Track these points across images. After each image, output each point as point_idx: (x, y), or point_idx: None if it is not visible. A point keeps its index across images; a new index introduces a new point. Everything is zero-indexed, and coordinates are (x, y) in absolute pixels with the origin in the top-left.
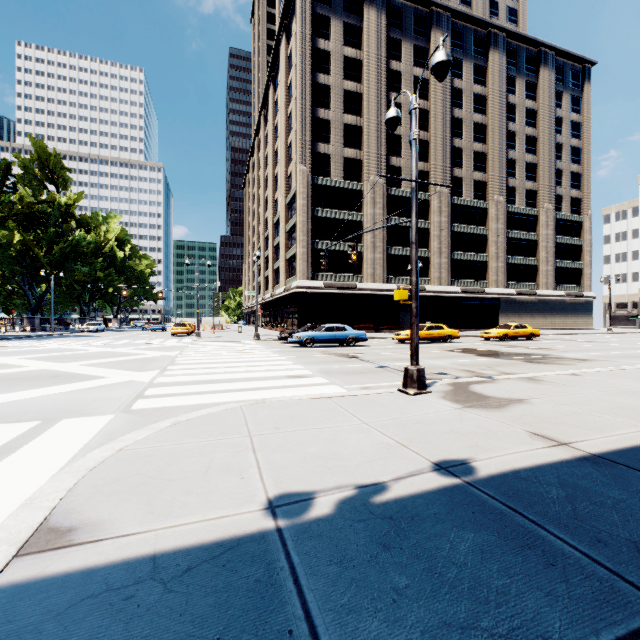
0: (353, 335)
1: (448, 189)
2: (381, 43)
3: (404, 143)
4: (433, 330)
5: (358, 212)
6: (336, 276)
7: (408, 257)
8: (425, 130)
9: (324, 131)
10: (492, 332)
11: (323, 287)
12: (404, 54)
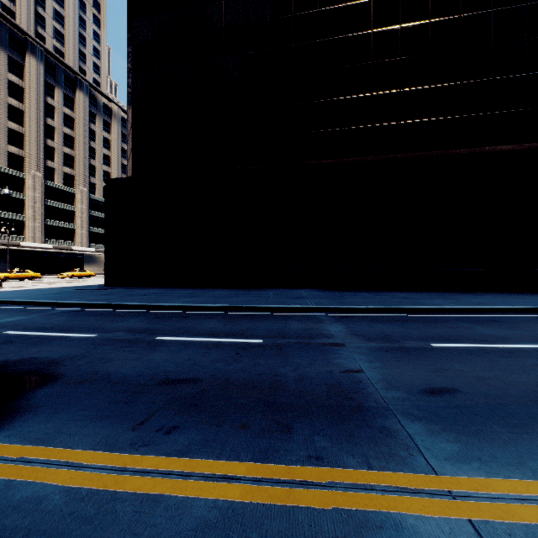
0: None
1: (42, 174)
2: None
3: None
4: (21, 273)
5: None
6: None
7: (3, 218)
8: (21, 125)
9: None
10: (65, 274)
11: None
12: None
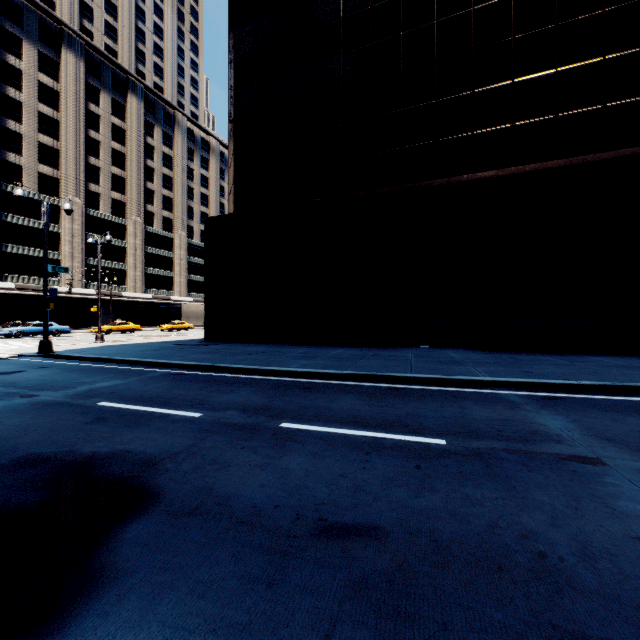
0: (59, 329)
1: (142, 219)
2: (80, 85)
3: (103, 174)
4: (123, 325)
5: (55, 224)
6: (30, 279)
7: (107, 268)
8: (123, 169)
9: (15, 142)
10: (164, 326)
11: (15, 288)
12: (103, 102)
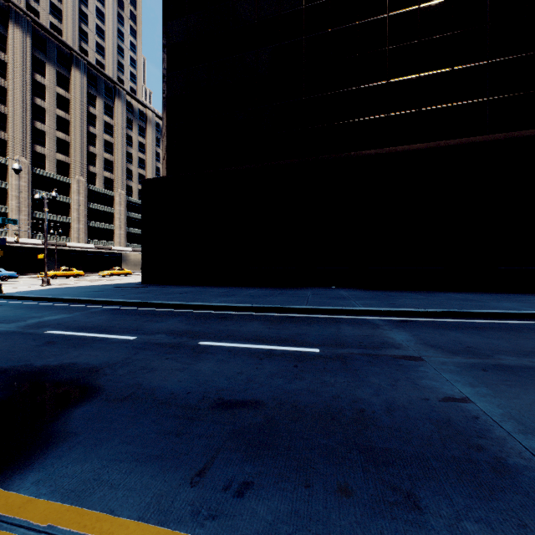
0: (7, 274)
1: (85, 179)
2: (27, 58)
3: (49, 138)
4: (67, 271)
5: (3, 180)
6: None
7: (52, 221)
8: (67, 134)
9: None
10: (105, 272)
11: None
12: (49, 73)
